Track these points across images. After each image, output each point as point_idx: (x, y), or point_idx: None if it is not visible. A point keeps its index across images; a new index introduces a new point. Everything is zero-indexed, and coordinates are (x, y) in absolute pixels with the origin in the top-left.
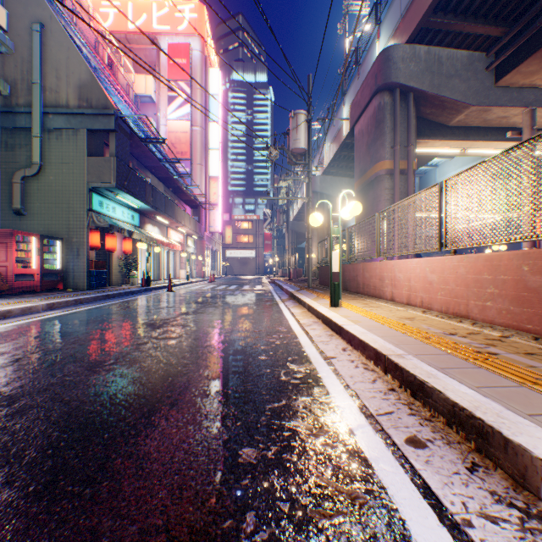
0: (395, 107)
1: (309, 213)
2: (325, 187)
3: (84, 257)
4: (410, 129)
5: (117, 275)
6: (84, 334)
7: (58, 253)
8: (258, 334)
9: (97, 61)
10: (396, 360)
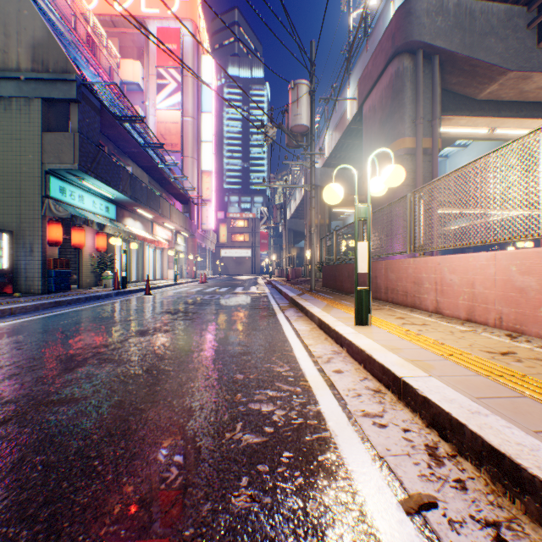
0: (418, 72)
1: (312, 203)
2: (326, 180)
3: (38, 253)
4: (435, 100)
5: (88, 276)
6: None
7: (4, 249)
8: (242, 386)
9: (70, 33)
10: None
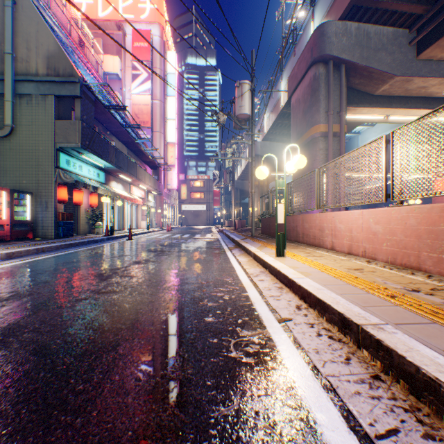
0: (329, 76)
1: (252, 171)
2: (265, 151)
3: (52, 209)
4: (342, 97)
5: (84, 226)
6: (25, 288)
7: (27, 206)
8: (206, 286)
9: (68, 40)
10: (377, 335)
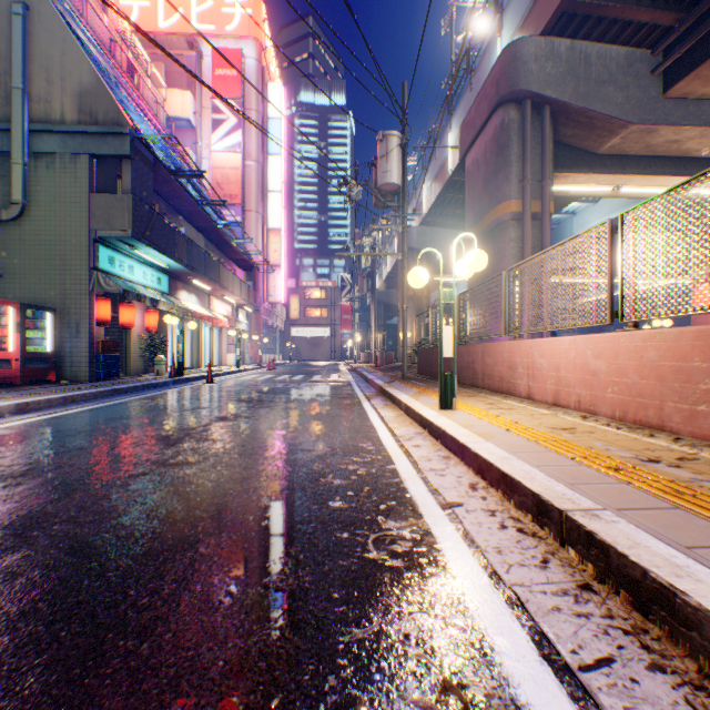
0: (525, 125)
1: (404, 275)
2: (424, 242)
3: (86, 335)
4: (545, 157)
5: (137, 361)
6: (49, 457)
7: (48, 330)
8: (330, 455)
9: (112, 65)
10: (589, 524)
